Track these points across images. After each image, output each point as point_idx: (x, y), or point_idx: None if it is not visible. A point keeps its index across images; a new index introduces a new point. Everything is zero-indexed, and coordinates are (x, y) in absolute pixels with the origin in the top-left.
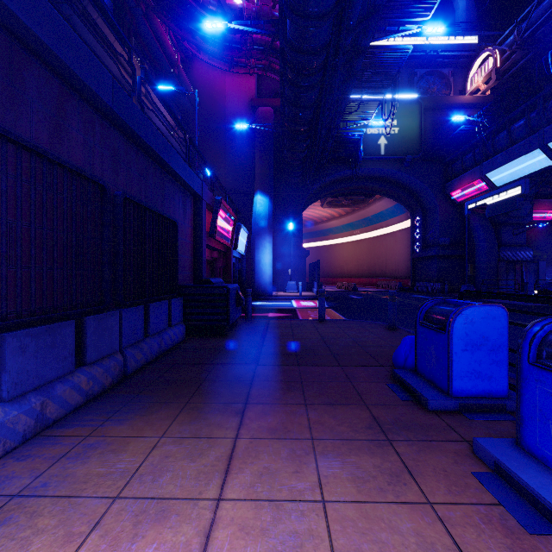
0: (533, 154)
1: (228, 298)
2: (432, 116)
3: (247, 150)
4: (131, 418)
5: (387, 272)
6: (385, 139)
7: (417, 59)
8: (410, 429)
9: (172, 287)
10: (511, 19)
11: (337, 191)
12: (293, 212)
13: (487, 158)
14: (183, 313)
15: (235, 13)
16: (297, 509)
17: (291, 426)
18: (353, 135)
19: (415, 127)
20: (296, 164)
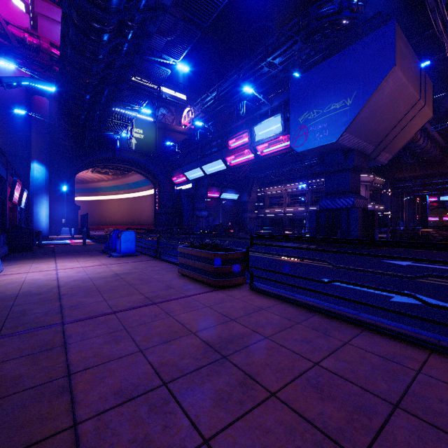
0: (198, 169)
1: (33, 234)
2: (163, 133)
3: (22, 122)
4: (20, 260)
5: (142, 221)
6: (135, 140)
7: (156, 95)
8: (99, 255)
9: (2, 229)
10: (207, 88)
11: (104, 165)
12: (67, 177)
13: (185, 165)
14: (6, 241)
15: (17, 39)
16: (71, 260)
17: (70, 257)
18: (112, 137)
19: (153, 137)
20: (69, 147)
